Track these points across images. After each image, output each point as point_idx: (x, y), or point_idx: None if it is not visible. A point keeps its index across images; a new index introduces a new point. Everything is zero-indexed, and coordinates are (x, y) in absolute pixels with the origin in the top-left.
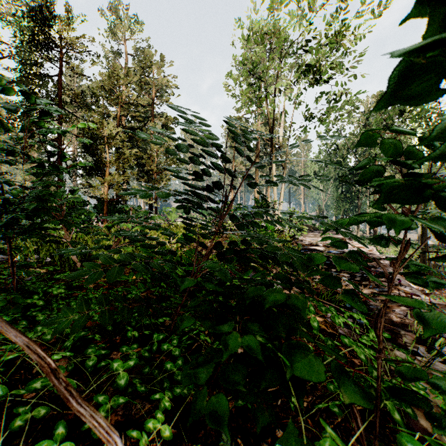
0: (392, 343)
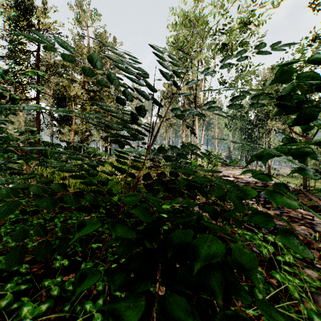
0: (300, 260)
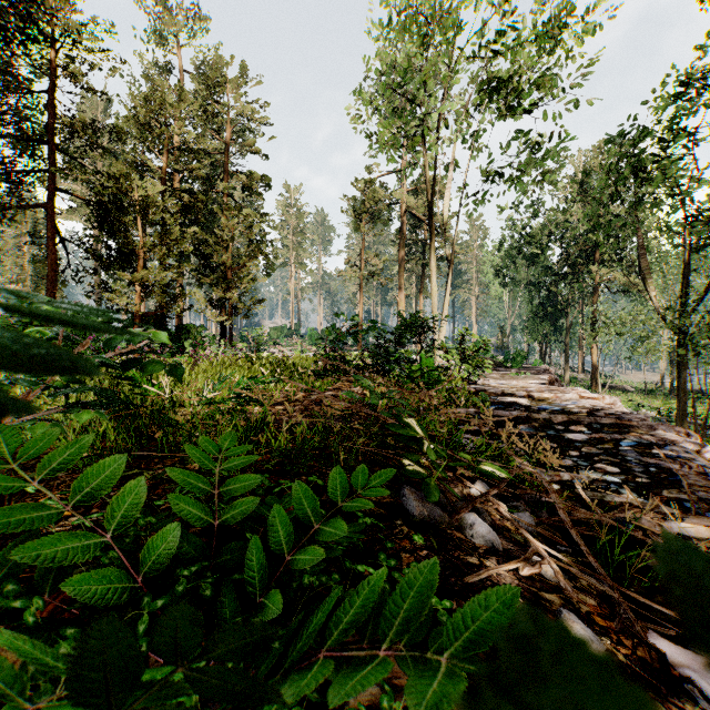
0: None
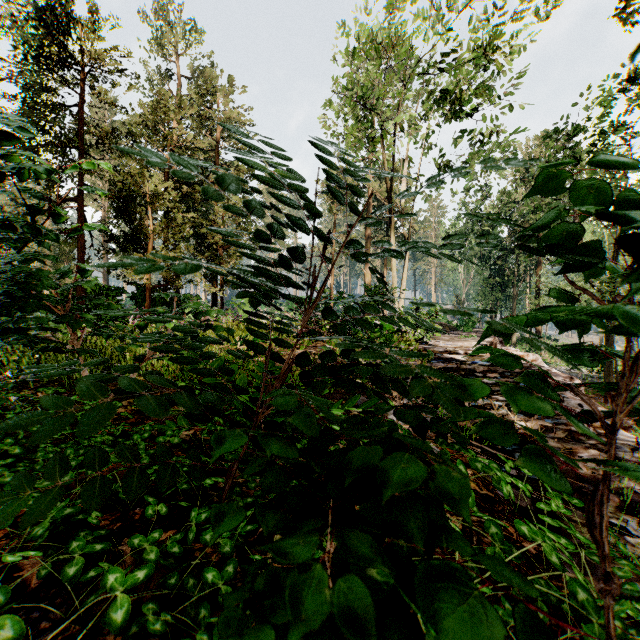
0: (583, 511)
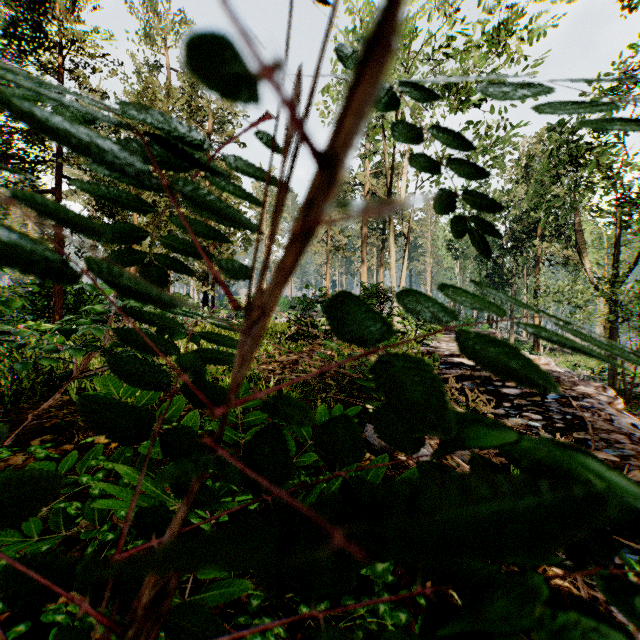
0: None
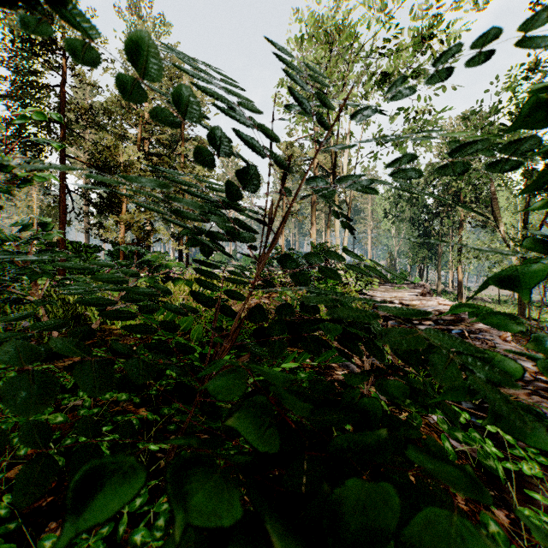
0: (541, 465)
